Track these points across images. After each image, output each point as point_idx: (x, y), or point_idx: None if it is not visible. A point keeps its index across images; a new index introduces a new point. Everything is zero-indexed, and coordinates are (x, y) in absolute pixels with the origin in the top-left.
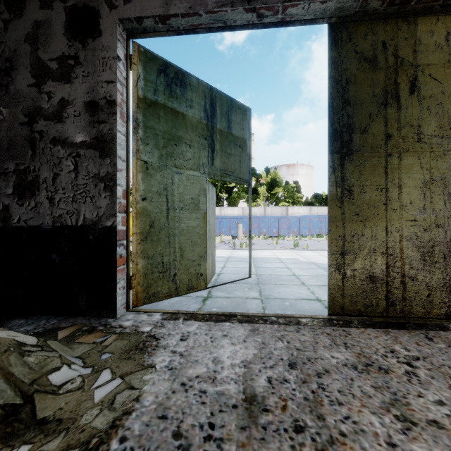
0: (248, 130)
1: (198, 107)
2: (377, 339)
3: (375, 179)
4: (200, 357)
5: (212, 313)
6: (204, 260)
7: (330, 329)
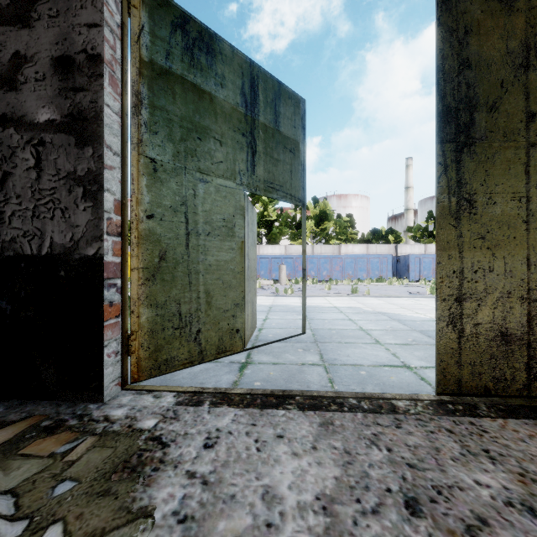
0: (302, 129)
1: (232, 88)
2: (534, 441)
3: (511, 182)
4: (239, 488)
5: (255, 393)
6: (242, 309)
7: (449, 421)
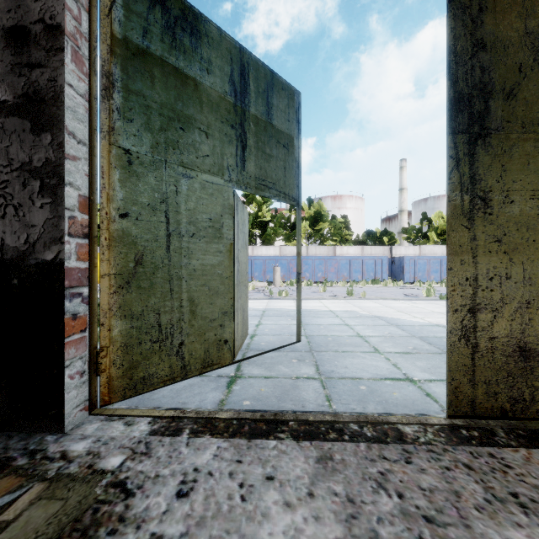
0: (296, 123)
1: (220, 74)
2: None
3: (530, 179)
4: None
5: (243, 418)
6: (230, 318)
7: (466, 452)
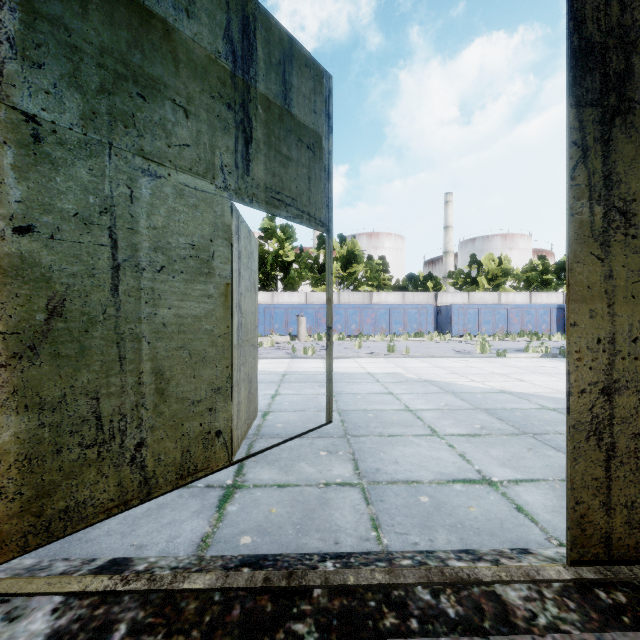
0: (325, 117)
1: (209, 23)
2: None
3: None
4: None
5: (232, 587)
6: (226, 397)
7: None
